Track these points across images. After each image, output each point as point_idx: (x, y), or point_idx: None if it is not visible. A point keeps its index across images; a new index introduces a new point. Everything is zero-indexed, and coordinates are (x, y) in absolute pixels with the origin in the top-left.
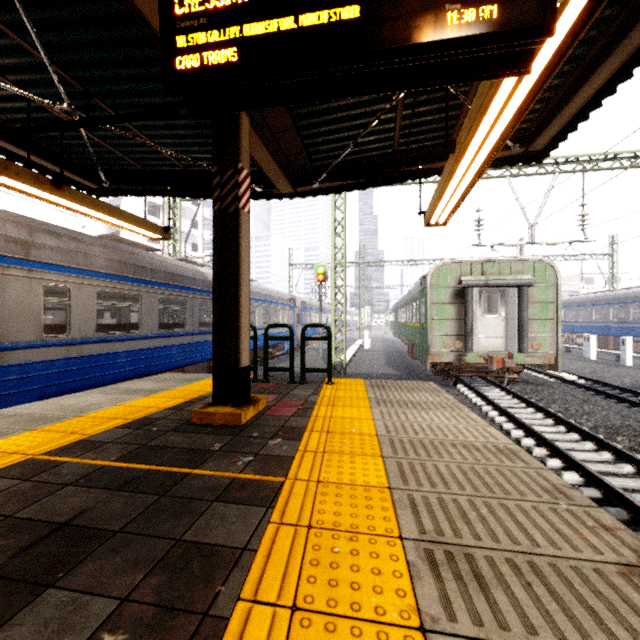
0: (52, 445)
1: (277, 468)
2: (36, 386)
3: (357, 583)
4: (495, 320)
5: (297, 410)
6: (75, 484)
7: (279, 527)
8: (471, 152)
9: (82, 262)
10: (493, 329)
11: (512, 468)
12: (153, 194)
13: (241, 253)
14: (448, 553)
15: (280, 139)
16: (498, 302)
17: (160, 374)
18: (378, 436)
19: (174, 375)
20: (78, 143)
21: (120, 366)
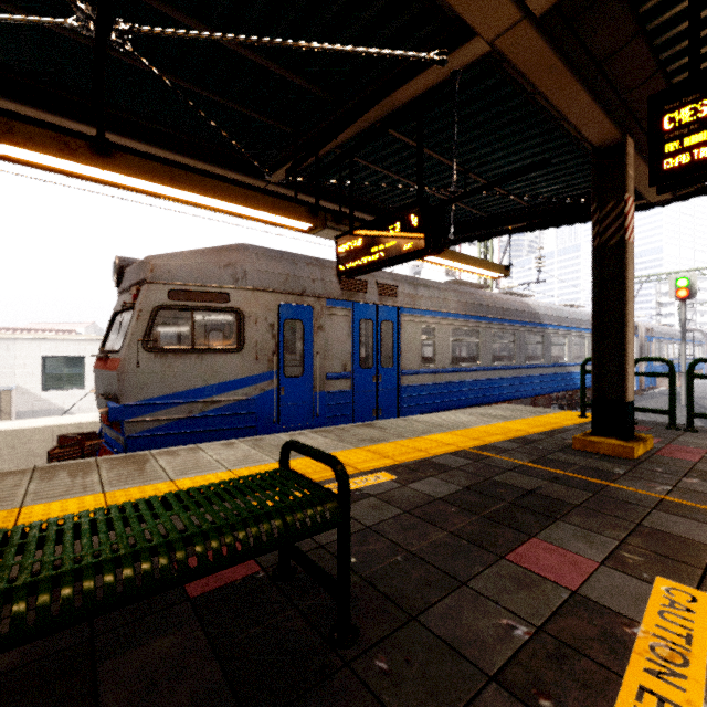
0: (469, 444)
1: None
2: (418, 403)
3: None
4: None
5: (702, 457)
6: (513, 471)
7: None
8: None
9: (442, 306)
10: None
11: None
12: (494, 237)
13: (627, 285)
14: None
15: None
16: None
17: (491, 405)
18: None
19: (514, 406)
20: None
21: (465, 394)
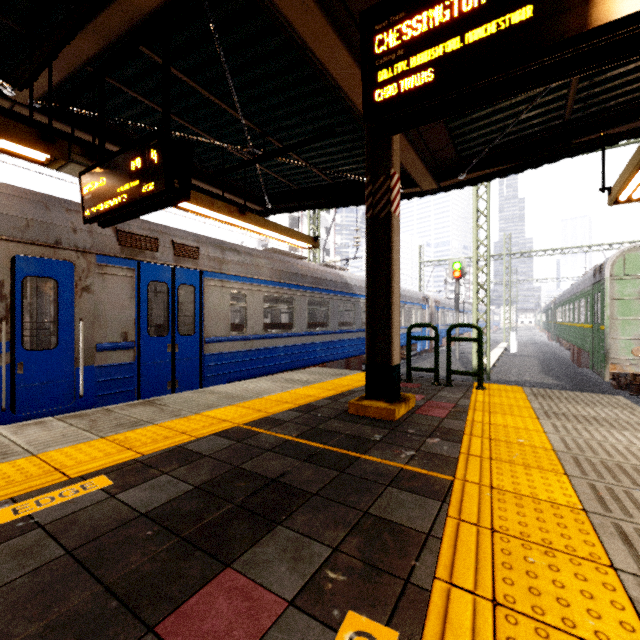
0: (248, 418)
1: (442, 466)
2: (225, 371)
3: (564, 600)
4: None
5: (449, 412)
6: (272, 451)
7: (459, 523)
8: None
9: (254, 272)
10: None
11: None
12: (305, 209)
13: (393, 255)
14: None
15: (426, 137)
16: None
17: (308, 368)
18: (555, 451)
19: (322, 369)
20: (250, 175)
21: (279, 359)
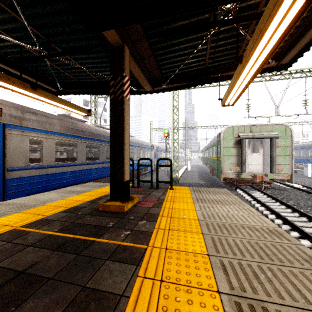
0: (27, 221)
1: (143, 239)
2: (25, 188)
3: None
4: (257, 156)
5: (154, 204)
6: (33, 245)
7: (143, 280)
8: (252, 61)
9: (48, 127)
10: (256, 160)
11: (281, 243)
12: (83, 93)
13: (125, 120)
14: (251, 306)
15: (145, 62)
16: (259, 146)
17: (87, 182)
18: (199, 220)
19: (93, 183)
20: (46, 68)
21: (67, 179)
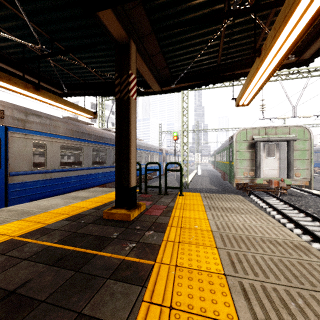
0: (25, 230)
1: (150, 253)
2: (28, 194)
3: None
4: (273, 160)
5: (163, 211)
6: (29, 259)
7: (149, 306)
8: (272, 54)
9: (52, 130)
10: (272, 165)
11: (309, 262)
12: (88, 94)
13: (131, 122)
14: None
15: (153, 60)
16: (275, 150)
17: (93, 187)
18: (212, 231)
19: (99, 189)
20: (51, 69)
21: (72, 183)
